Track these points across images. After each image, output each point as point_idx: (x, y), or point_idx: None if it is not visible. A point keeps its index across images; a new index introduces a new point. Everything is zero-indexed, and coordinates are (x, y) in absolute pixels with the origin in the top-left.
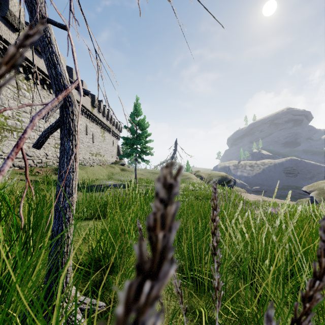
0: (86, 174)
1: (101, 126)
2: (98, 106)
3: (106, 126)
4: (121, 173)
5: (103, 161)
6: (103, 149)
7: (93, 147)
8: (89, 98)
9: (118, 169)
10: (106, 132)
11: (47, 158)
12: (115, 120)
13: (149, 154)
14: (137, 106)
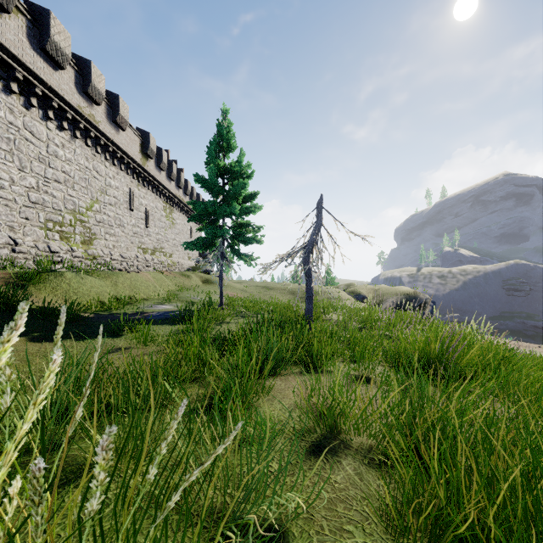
0: (113, 289)
1: (166, 198)
2: (157, 158)
3: (176, 199)
4: (202, 288)
5: (170, 265)
6: (171, 242)
7: (147, 237)
8: (135, 136)
9: (196, 280)
10: (176, 211)
11: (17, 249)
12: (195, 189)
13: (251, 241)
14: (225, 127)
